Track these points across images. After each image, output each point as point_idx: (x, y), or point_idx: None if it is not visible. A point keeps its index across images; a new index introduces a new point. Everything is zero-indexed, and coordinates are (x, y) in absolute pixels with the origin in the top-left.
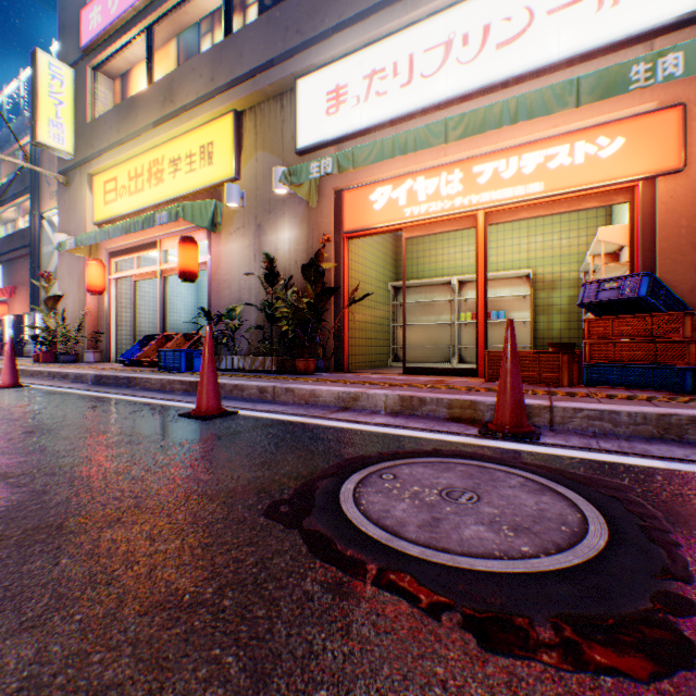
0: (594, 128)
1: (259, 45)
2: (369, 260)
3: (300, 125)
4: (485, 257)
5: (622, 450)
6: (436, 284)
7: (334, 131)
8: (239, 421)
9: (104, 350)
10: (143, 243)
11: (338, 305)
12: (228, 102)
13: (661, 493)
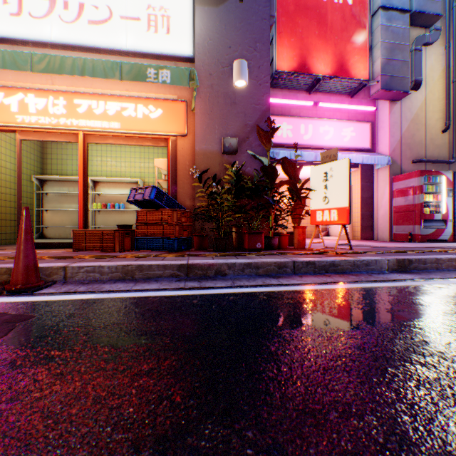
0: (148, 99)
1: None
2: (3, 153)
3: None
4: (87, 164)
5: (86, 290)
6: (78, 181)
7: None
8: None
9: None
10: None
11: None
12: None
13: (47, 317)
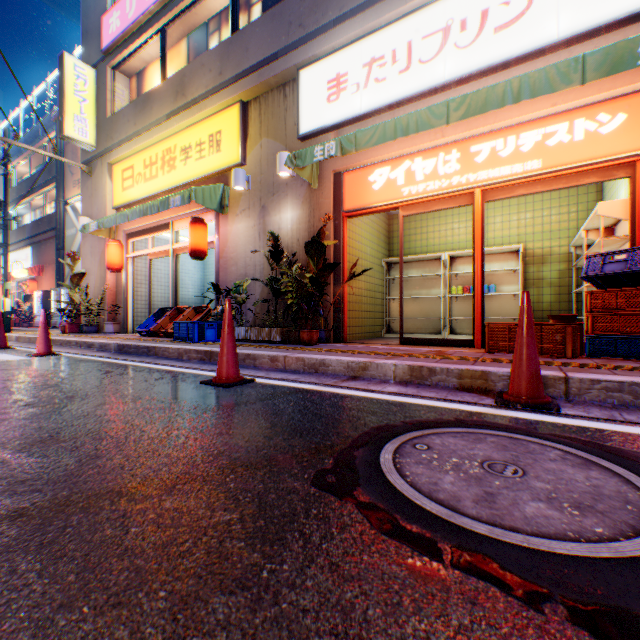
0: (594, 105)
1: (264, 39)
2: (364, 237)
3: (302, 112)
4: (482, 232)
5: None
6: (427, 259)
7: (334, 116)
8: (258, 388)
9: (122, 322)
10: (156, 224)
11: (338, 279)
12: (235, 94)
13: None
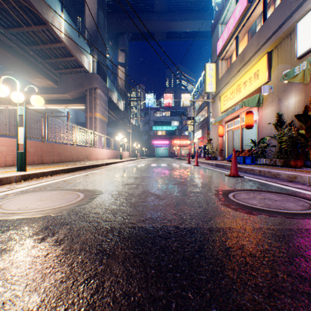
0: None
1: (276, 18)
2: None
3: (298, 45)
4: None
5: None
6: None
7: None
8: (240, 178)
9: (223, 156)
10: (234, 116)
11: None
12: (263, 51)
13: None
